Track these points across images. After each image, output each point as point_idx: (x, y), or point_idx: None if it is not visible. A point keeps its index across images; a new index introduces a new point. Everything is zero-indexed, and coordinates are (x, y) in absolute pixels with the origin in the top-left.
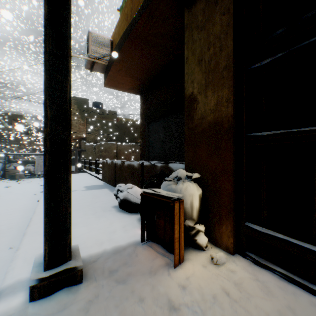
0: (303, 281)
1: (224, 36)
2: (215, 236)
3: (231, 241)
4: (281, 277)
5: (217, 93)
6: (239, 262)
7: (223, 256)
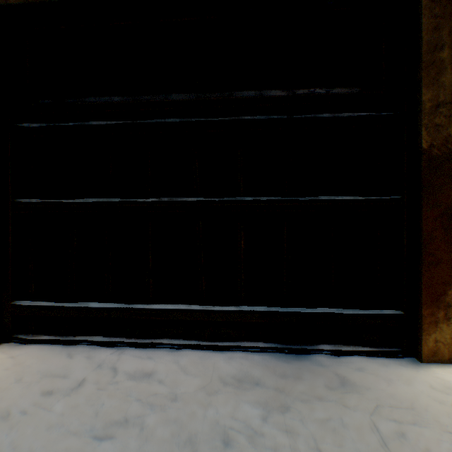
0: (63, 337)
1: None
2: None
3: None
4: (46, 344)
5: None
6: None
7: None
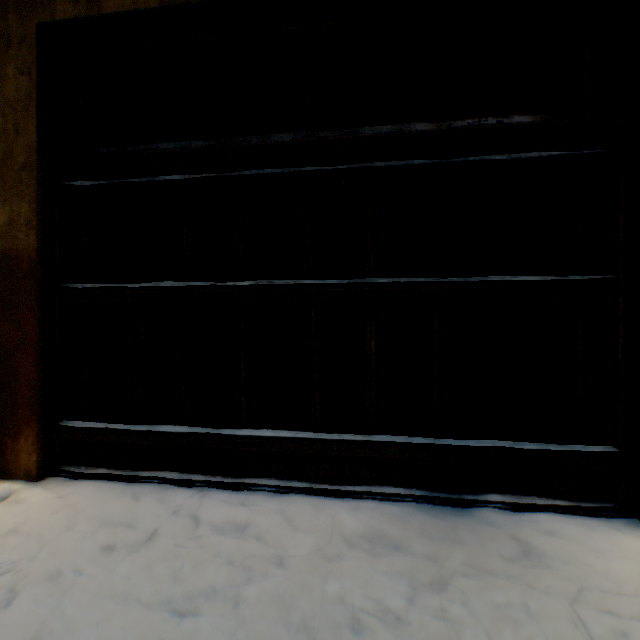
0: (126, 472)
1: (25, 111)
2: (9, 462)
3: (36, 459)
4: (103, 480)
5: (12, 205)
6: (44, 487)
7: (9, 487)
